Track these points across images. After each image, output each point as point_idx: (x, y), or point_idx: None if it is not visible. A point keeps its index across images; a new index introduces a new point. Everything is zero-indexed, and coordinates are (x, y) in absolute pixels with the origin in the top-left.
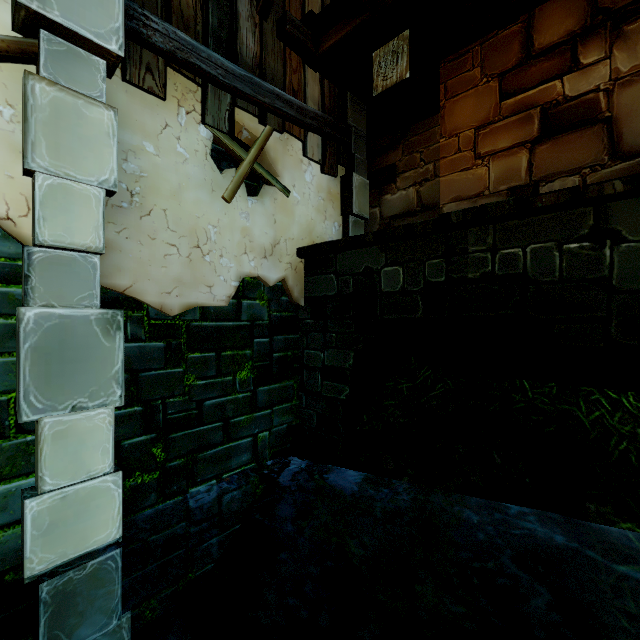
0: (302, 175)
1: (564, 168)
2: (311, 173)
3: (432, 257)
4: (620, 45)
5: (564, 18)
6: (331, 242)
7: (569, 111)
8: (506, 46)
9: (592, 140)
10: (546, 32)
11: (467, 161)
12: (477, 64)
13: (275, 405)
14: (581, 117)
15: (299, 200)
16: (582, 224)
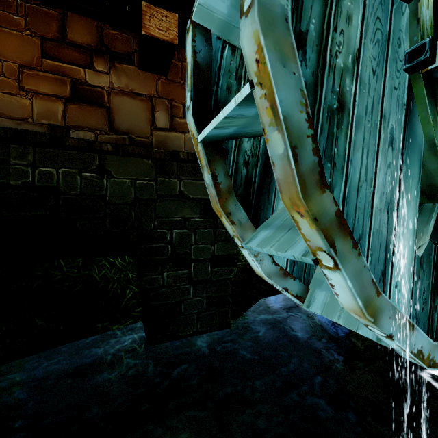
0: None
1: (86, 125)
2: None
3: None
4: (114, 71)
5: (86, 33)
6: None
7: (89, 92)
8: (47, 20)
9: (101, 115)
10: (75, 33)
11: (12, 88)
12: (22, 15)
13: None
14: (95, 99)
15: None
16: (93, 163)
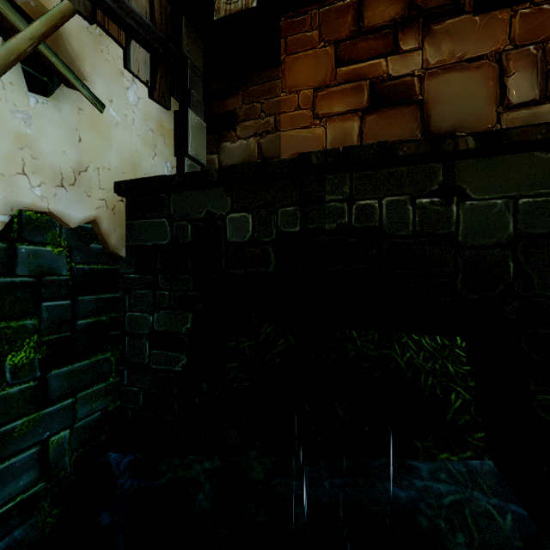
0: (123, 91)
1: (388, 139)
2: (136, 93)
3: (286, 204)
4: (429, 40)
5: (388, 5)
6: (163, 177)
7: (392, 89)
8: (341, 16)
9: (409, 118)
10: (374, 13)
11: (306, 119)
12: (315, 27)
13: (81, 390)
14: (401, 96)
15: (118, 121)
16: (433, 179)
